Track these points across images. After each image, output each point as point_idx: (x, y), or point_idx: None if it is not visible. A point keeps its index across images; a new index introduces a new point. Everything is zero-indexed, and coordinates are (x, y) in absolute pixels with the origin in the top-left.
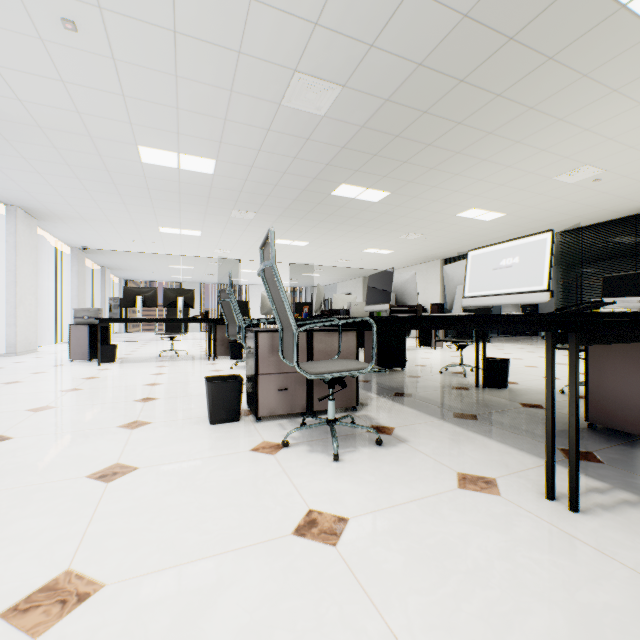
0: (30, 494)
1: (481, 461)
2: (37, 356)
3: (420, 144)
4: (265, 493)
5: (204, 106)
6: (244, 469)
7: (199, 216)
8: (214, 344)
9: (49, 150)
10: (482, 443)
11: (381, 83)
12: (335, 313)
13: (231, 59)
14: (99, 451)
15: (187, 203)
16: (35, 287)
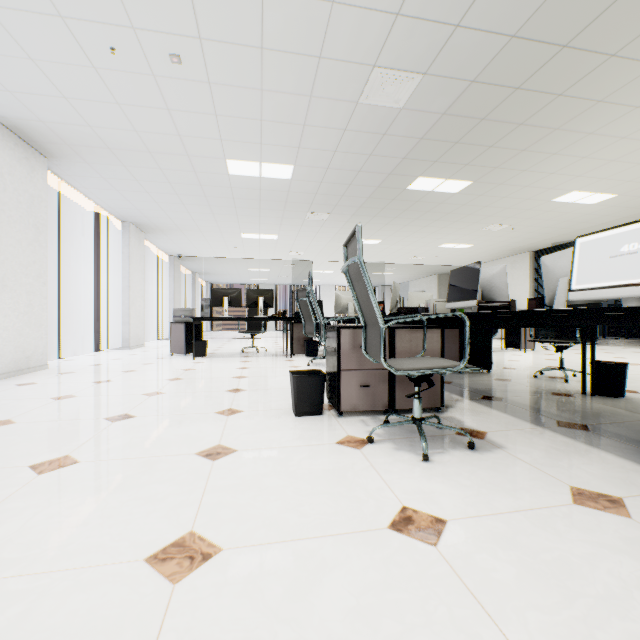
0: (154, 464)
1: (600, 477)
2: (145, 350)
3: (510, 125)
4: (356, 485)
5: (285, 115)
6: (332, 460)
7: (276, 221)
8: (291, 342)
9: (156, 171)
10: (598, 457)
11: (466, 64)
12: (413, 311)
13: (312, 65)
14: (203, 433)
15: (266, 209)
16: (143, 291)
